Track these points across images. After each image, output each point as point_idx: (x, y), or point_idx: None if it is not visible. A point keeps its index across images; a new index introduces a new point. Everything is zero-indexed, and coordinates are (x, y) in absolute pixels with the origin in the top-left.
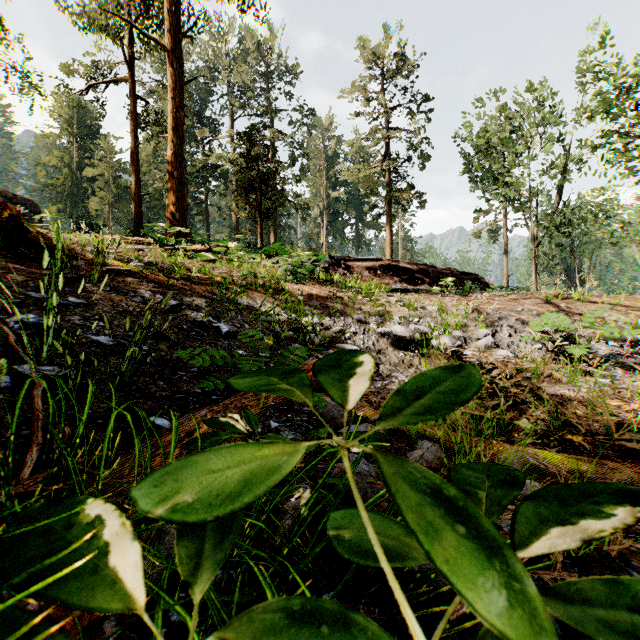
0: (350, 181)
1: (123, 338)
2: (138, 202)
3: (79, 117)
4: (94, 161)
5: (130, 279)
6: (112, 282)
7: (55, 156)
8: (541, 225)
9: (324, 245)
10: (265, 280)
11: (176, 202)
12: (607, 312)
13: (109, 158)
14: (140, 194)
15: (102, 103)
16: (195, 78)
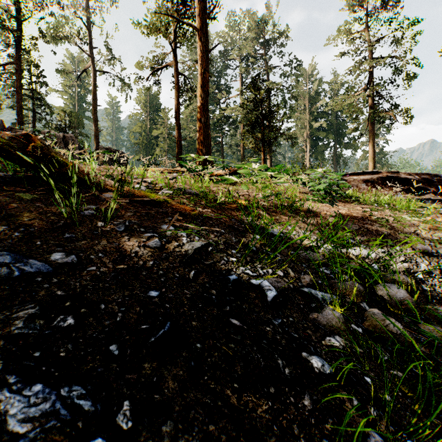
0: (334, 110)
1: (90, 372)
2: (179, 145)
3: (150, 101)
4: (157, 126)
5: (154, 210)
6: (133, 216)
7: (138, 126)
8: None
9: (307, 165)
10: (285, 200)
11: (203, 140)
12: None
13: (165, 122)
14: (180, 140)
15: (159, 83)
16: (216, 45)
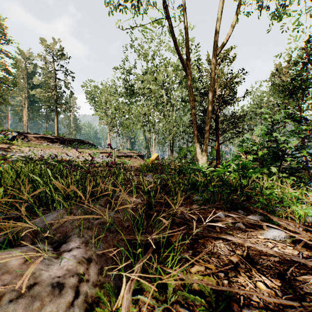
0: (36, 96)
1: None
2: None
3: None
4: None
5: None
6: None
7: None
8: (109, 125)
9: (26, 117)
10: None
11: None
12: (69, 152)
13: None
14: None
15: None
16: None
